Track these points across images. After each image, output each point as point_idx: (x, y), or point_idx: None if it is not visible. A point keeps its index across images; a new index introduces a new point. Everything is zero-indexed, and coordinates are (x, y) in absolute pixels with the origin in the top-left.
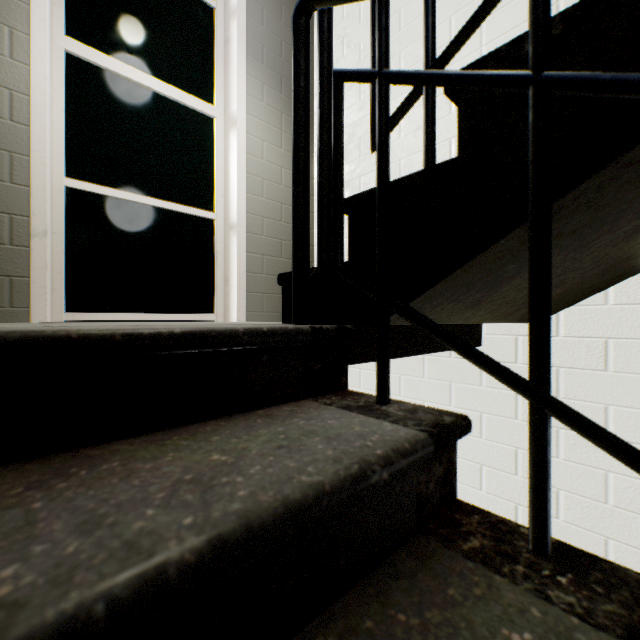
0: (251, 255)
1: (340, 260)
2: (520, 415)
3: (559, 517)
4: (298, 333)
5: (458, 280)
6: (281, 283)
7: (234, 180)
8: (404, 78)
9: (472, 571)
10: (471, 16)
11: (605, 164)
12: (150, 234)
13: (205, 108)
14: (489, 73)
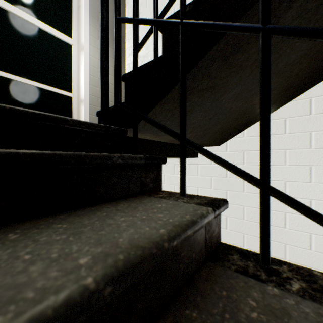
0: (92, 116)
1: (120, 99)
2: (213, 187)
3: (227, 228)
4: (98, 126)
5: (165, 106)
6: (98, 115)
7: (83, 77)
8: (142, 21)
9: (155, 199)
10: (169, 0)
11: (204, 56)
12: (35, 101)
13: (67, 39)
14: (168, 20)
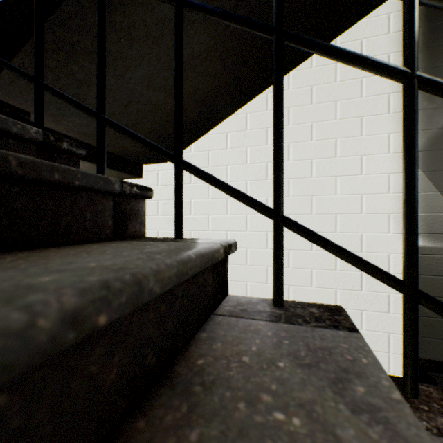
0: None
1: None
2: (160, 213)
3: None
4: None
5: None
6: None
7: None
8: None
9: None
10: None
11: None
12: None
13: None
14: None
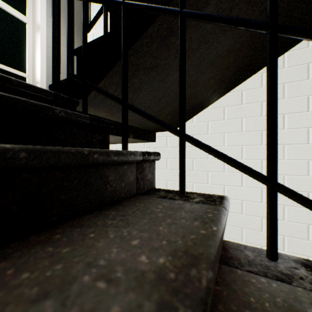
0: None
1: (71, 71)
2: (168, 167)
3: None
4: (46, 91)
5: (114, 80)
6: (50, 89)
7: (39, 58)
8: None
9: None
10: None
11: (143, 34)
12: None
13: (20, 16)
14: None
